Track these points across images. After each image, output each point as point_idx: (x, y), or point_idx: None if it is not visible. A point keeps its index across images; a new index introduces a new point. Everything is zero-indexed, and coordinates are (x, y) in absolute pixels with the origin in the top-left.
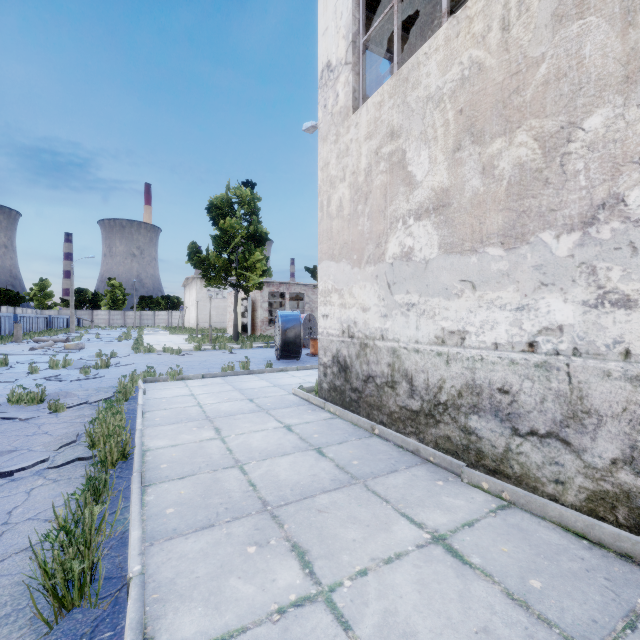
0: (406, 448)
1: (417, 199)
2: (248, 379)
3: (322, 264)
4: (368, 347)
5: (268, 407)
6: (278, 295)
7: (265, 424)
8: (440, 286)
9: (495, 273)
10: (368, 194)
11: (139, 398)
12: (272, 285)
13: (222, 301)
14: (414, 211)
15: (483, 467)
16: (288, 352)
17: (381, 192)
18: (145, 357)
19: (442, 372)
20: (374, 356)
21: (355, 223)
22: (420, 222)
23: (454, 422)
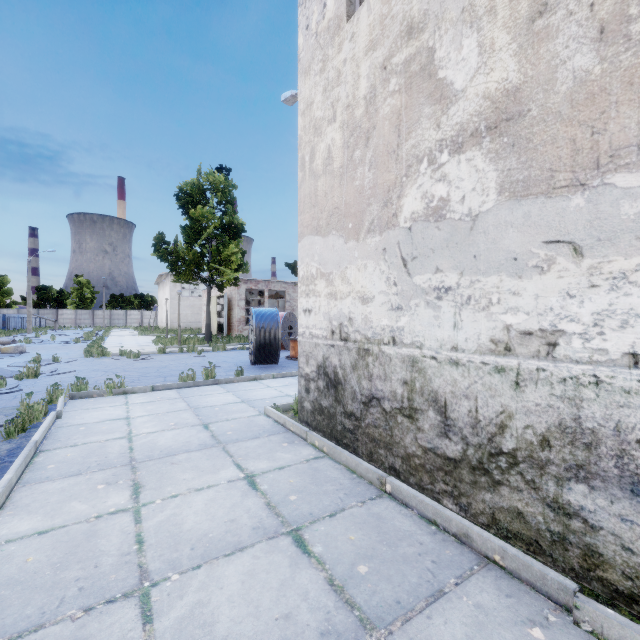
0: (443, 526)
1: (455, 119)
2: (210, 392)
3: (303, 241)
4: (370, 355)
5: (227, 438)
6: (257, 293)
7: (216, 473)
8: (502, 255)
9: (632, 220)
10: (370, 131)
11: (39, 428)
12: (250, 282)
13: (198, 300)
14: (450, 140)
15: (601, 583)
16: (264, 356)
17: (391, 123)
18: (94, 362)
19: (506, 400)
20: (380, 368)
21: (350, 177)
22: (461, 155)
23: (532, 489)
